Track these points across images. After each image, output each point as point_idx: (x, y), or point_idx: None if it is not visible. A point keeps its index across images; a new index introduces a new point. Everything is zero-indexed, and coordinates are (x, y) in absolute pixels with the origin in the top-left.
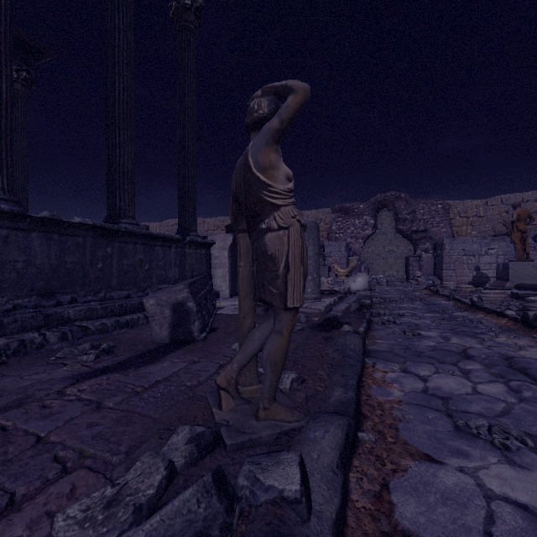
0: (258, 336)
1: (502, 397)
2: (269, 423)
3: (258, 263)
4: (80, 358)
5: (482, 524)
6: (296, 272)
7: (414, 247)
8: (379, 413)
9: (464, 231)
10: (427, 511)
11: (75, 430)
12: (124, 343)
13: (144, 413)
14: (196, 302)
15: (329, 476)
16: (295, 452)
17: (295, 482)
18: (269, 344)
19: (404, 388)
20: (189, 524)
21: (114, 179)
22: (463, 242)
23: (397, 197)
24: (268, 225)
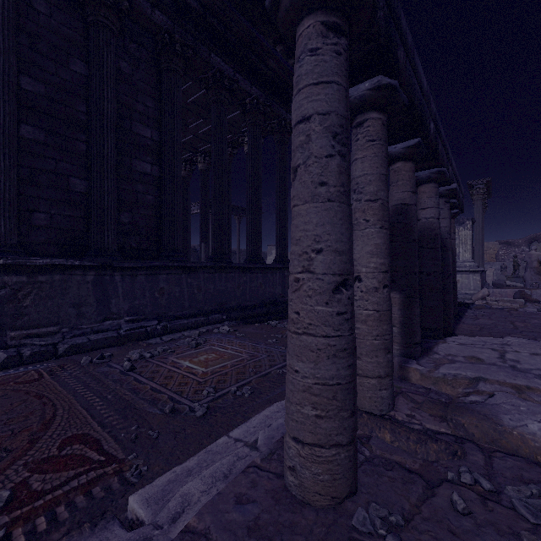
0: None
1: None
2: None
3: None
4: None
5: None
6: None
7: None
8: None
9: None
10: None
11: None
12: None
13: None
14: None
15: None
16: None
17: None
18: None
19: None
20: None
21: None
22: None
23: None
24: None
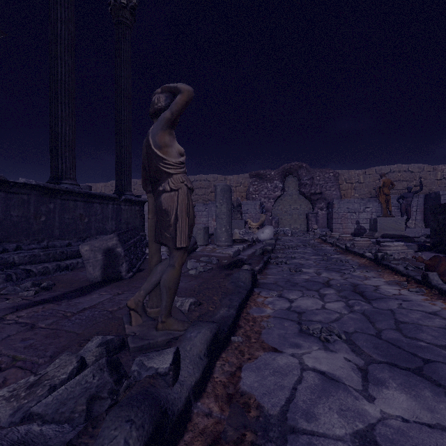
0: (160, 269)
1: (339, 310)
2: (165, 332)
3: (158, 216)
4: (22, 294)
5: (293, 384)
6: (183, 222)
7: (313, 206)
8: (251, 324)
9: (349, 193)
10: (261, 380)
11: (10, 343)
12: (63, 282)
13: (70, 330)
14: (124, 248)
15: (196, 360)
16: (174, 347)
17: (168, 363)
18: (165, 274)
19: (275, 307)
20: (85, 390)
21: (57, 147)
22: (347, 202)
23: (300, 166)
24: (163, 188)
